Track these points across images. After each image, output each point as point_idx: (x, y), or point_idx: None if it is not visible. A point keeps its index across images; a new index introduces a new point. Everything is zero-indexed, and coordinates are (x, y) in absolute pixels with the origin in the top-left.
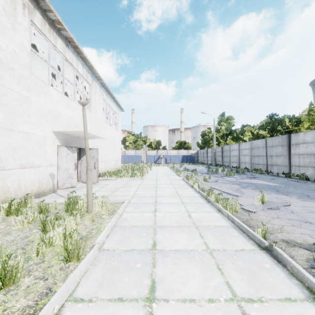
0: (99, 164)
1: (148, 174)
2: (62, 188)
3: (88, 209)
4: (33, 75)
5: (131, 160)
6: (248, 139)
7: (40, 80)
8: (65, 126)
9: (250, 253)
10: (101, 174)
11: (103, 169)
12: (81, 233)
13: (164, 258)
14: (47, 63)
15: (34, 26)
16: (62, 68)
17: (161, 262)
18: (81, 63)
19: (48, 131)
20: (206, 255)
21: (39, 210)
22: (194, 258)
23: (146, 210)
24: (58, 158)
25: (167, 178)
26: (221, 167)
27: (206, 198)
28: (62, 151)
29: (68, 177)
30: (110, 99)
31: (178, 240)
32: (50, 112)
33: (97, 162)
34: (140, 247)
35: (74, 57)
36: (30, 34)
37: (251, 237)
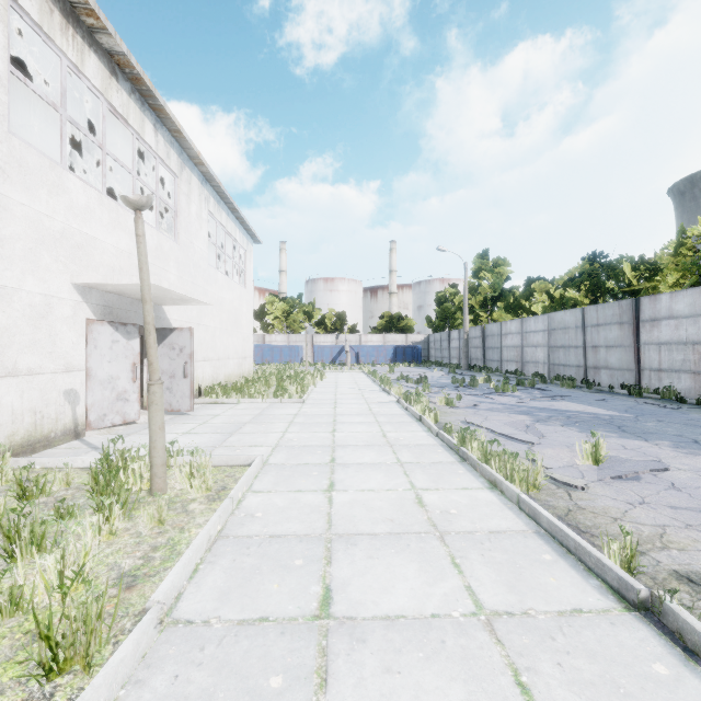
0: (198, 365)
1: (317, 389)
2: (100, 427)
3: (153, 486)
4: (15, 137)
5: (278, 356)
6: (542, 310)
7: (36, 153)
8: (109, 272)
9: (601, 622)
10: (204, 391)
11: (208, 378)
12: (120, 563)
13: (355, 648)
14: (58, 112)
15: (18, 13)
16: (101, 127)
17: (345, 664)
18: (153, 120)
19: (61, 283)
20: (477, 635)
21: (17, 492)
22: (444, 647)
23: (307, 487)
24: (88, 352)
25: (359, 400)
26: (481, 371)
27: (458, 451)
28: (99, 334)
29: (116, 399)
30: (225, 213)
31: (393, 582)
32: (66, 235)
33: (190, 361)
34: (283, 608)
35: (132, 105)
36: (8, 31)
37: (593, 569)
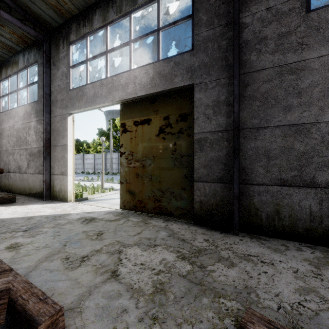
0: None
1: None
2: None
3: None
4: None
5: None
6: None
7: None
8: None
9: None
10: None
11: None
12: None
13: None
14: None
15: None
16: None
17: None
18: None
19: None
20: None
21: None
22: None
23: None
24: None
25: None
26: None
27: None
28: None
29: None
30: None
31: None
32: None
33: None
34: None
35: None
36: None
37: None
